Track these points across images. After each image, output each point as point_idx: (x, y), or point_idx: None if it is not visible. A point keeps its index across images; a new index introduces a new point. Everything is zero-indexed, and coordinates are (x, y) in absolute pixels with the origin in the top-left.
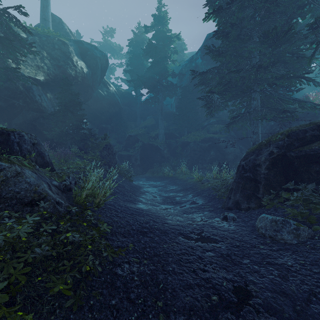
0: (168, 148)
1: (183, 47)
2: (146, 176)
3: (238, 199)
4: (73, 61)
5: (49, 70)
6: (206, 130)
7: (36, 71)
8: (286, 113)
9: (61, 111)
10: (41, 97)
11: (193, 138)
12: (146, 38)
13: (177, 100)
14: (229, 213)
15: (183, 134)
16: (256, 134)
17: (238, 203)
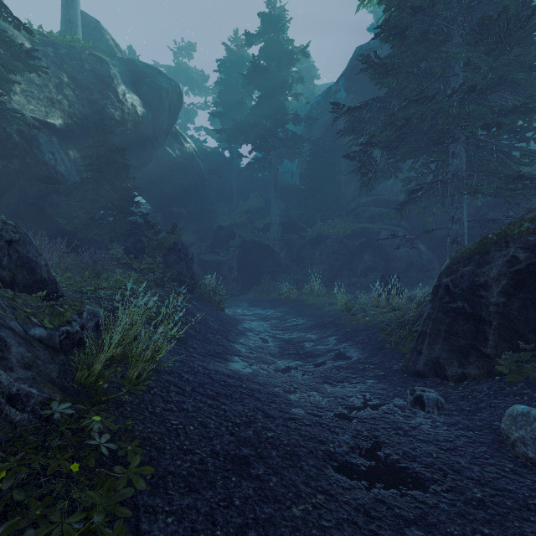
0: (288, 248)
1: (312, 73)
2: (248, 298)
3: (438, 356)
4: (118, 92)
5: (72, 107)
6: (354, 216)
7: (48, 108)
8: (522, 181)
9: (91, 181)
10: (55, 155)
11: (332, 231)
12: (249, 57)
13: (302, 164)
14: (426, 389)
15: (314, 223)
16: (459, 222)
17: (439, 365)
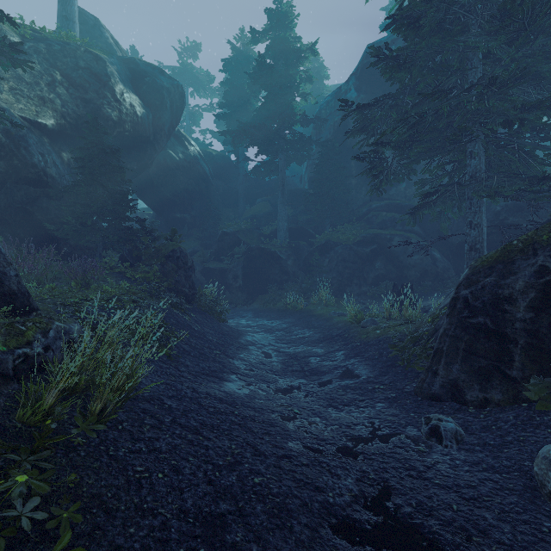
0: (295, 255)
1: (322, 73)
2: (253, 308)
3: (456, 378)
4: (115, 92)
5: (65, 107)
6: (365, 222)
7: (39, 107)
8: (548, 183)
9: (82, 184)
10: (45, 157)
11: (342, 238)
12: (255, 56)
13: (311, 168)
14: (443, 418)
15: (323, 230)
16: (478, 227)
17: (458, 388)
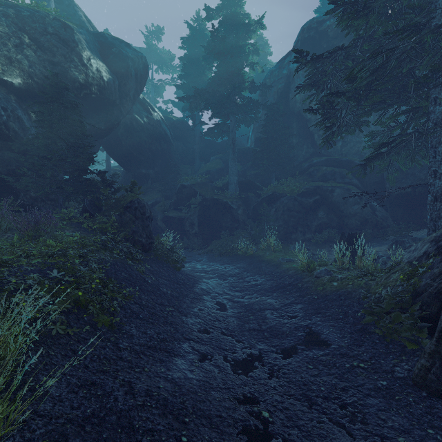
0: (245, 205)
1: (265, 50)
2: (208, 252)
3: None
4: (82, 57)
5: (32, 67)
6: (307, 175)
7: (5, 66)
8: None
9: (40, 137)
10: (8, 112)
11: (287, 190)
12: (209, 34)
13: (257, 129)
14: None
15: (269, 183)
16: None
17: None
